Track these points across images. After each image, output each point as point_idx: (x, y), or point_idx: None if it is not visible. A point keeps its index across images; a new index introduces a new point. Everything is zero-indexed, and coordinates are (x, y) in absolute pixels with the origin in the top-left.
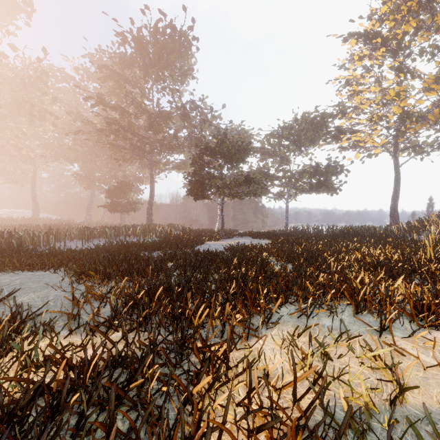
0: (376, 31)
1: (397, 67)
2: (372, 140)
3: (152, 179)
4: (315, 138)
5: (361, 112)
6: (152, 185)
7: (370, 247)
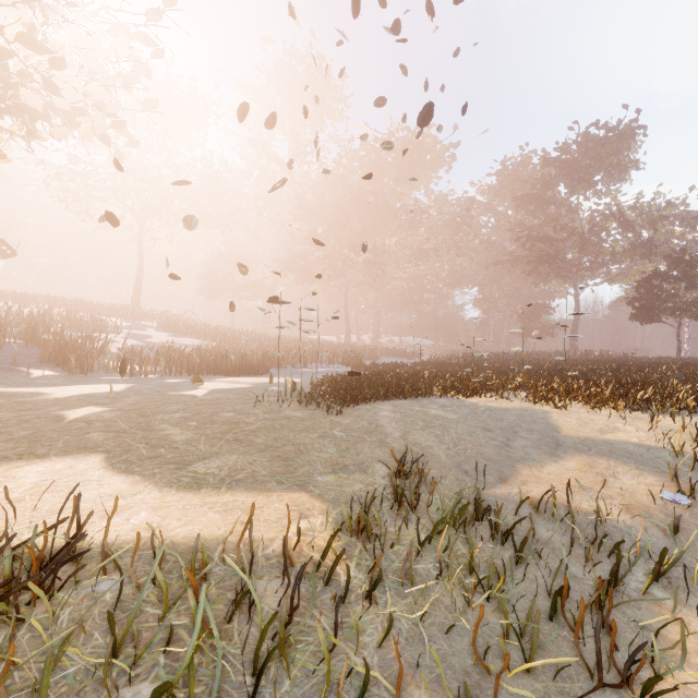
0: None
1: None
2: None
3: (577, 299)
4: None
5: None
6: (577, 307)
7: None
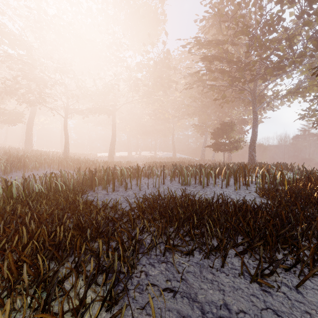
0: None
1: None
2: None
3: (255, 112)
4: None
5: None
6: (255, 120)
7: None
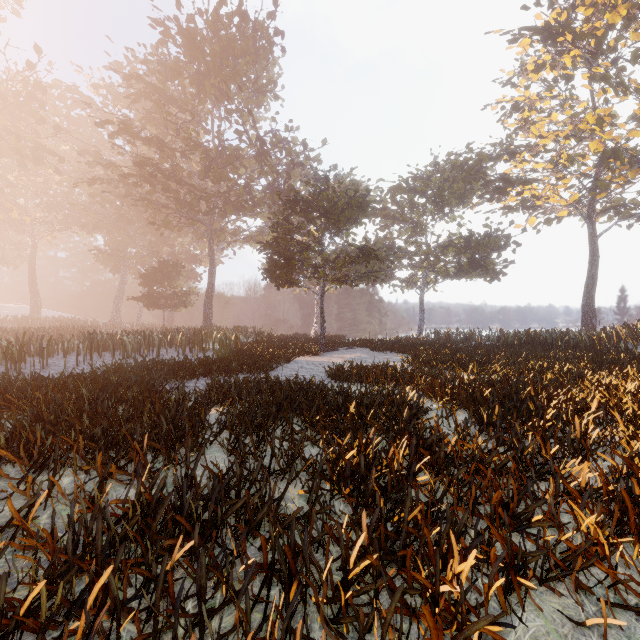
0: (565, 22)
1: (603, 75)
2: (556, 195)
3: (213, 256)
4: (466, 193)
5: (539, 151)
6: (213, 266)
7: (605, 372)
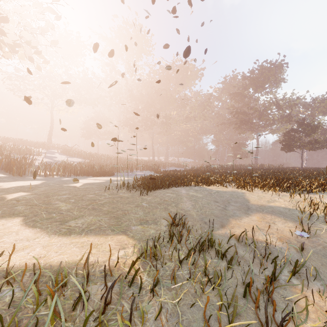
0: None
1: None
2: None
3: (258, 140)
4: None
5: None
6: (258, 144)
7: None
